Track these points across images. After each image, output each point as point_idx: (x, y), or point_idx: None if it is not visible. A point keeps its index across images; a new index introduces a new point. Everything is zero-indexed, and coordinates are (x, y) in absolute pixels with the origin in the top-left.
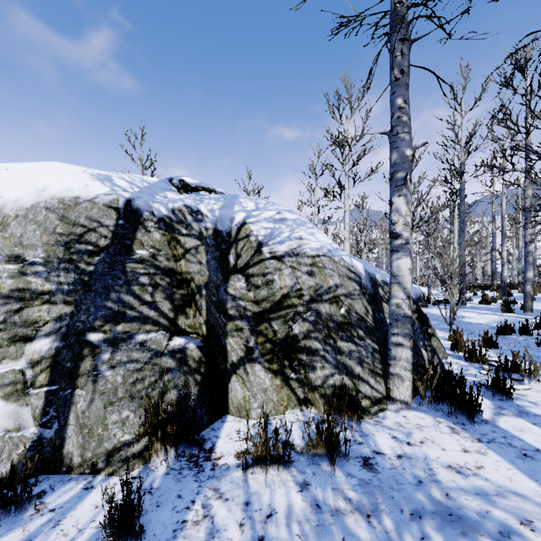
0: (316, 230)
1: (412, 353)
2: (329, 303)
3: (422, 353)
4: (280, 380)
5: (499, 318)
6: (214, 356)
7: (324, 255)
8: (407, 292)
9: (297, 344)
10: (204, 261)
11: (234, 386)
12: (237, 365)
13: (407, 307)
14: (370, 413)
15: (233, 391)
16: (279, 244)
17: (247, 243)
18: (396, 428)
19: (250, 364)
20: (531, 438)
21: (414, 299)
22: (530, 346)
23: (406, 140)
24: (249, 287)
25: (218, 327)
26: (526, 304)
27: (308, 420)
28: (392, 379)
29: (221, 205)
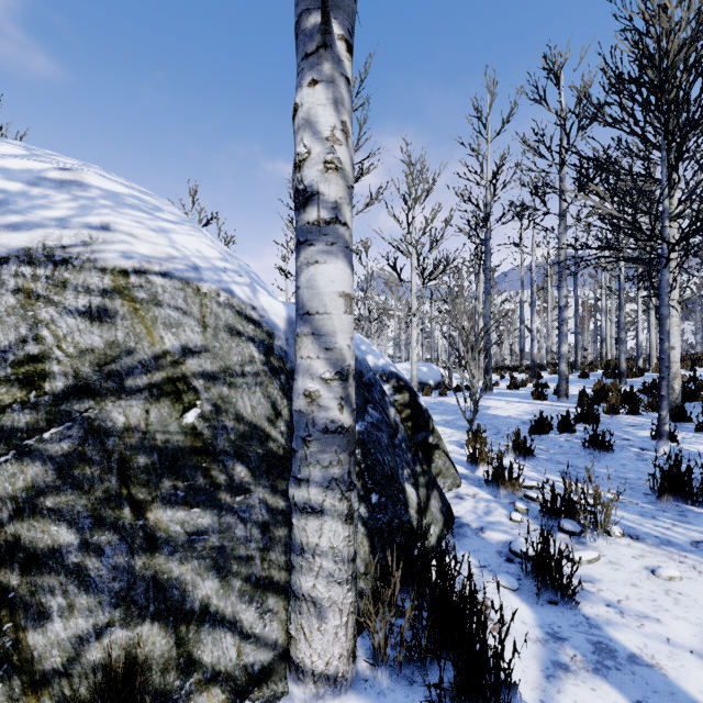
0: (186, 228)
1: (351, 529)
2: (147, 396)
3: (405, 496)
4: None
5: (530, 407)
6: None
7: (165, 274)
8: (336, 359)
9: None
10: None
11: None
12: None
13: (334, 402)
14: None
15: None
16: (7, 230)
17: None
18: None
19: None
20: None
21: (408, 383)
22: (575, 451)
23: None
24: None
25: None
26: (560, 388)
27: None
28: (297, 608)
29: None
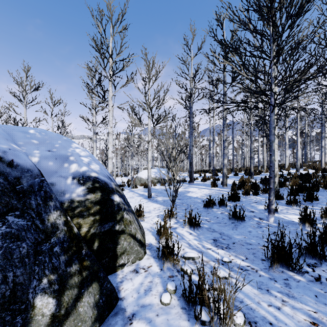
0: None
1: None
2: None
3: (28, 315)
4: None
5: (209, 191)
6: None
7: None
8: None
9: None
10: None
11: None
12: None
13: None
14: None
15: None
16: None
17: None
18: None
19: None
20: None
21: (107, 184)
22: (225, 221)
23: None
24: None
25: None
26: (223, 181)
27: None
28: None
29: None
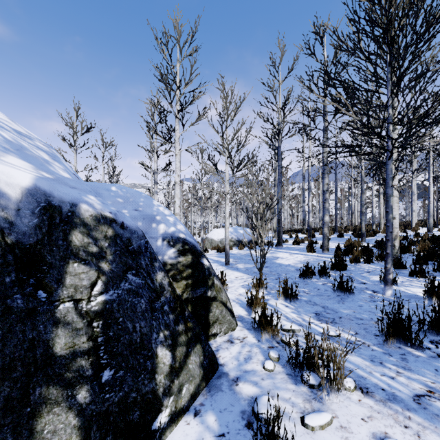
0: None
1: None
2: None
3: (155, 361)
4: None
5: (304, 258)
6: None
7: None
8: None
9: None
10: None
11: None
12: None
13: None
14: None
15: None
16: None
17: None
18: None
19: None
20: None
21: (195, 247)
22: (328, 293)
23: None
24: None
25: None
26: (324, 244)
27: None
28: None
29: None
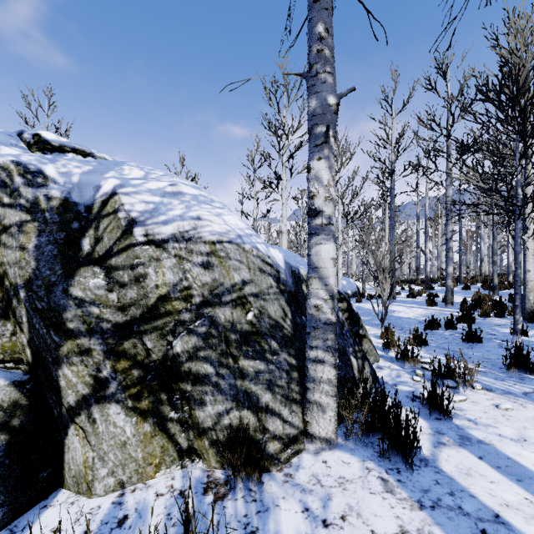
0: (227, 211)
1: (335, 372)
2: (231, 305)
3: (351, 362)
4: (151, 425)
5: (425, 311)
6: (44, 395)
7: (229, 242)
8: (330, 289)
9: (179, 368)
10: (30, 246)
11: (72, 443)
12: (77, 410)
13: (329, 310)
14: (280, 461)
15: (71, 451)
16: (163, 224)
17: (113, 222)
18: (312, 489)
19: (100, 406)
20: (483, 489)
21: (345, 296)
22: (456, 341)
23: (327, 84)
24: (111, 286)
25: (45, 350)
26: (447, 298)
27: (186, 487)
28: (311, 408)
29: (87, 170)
